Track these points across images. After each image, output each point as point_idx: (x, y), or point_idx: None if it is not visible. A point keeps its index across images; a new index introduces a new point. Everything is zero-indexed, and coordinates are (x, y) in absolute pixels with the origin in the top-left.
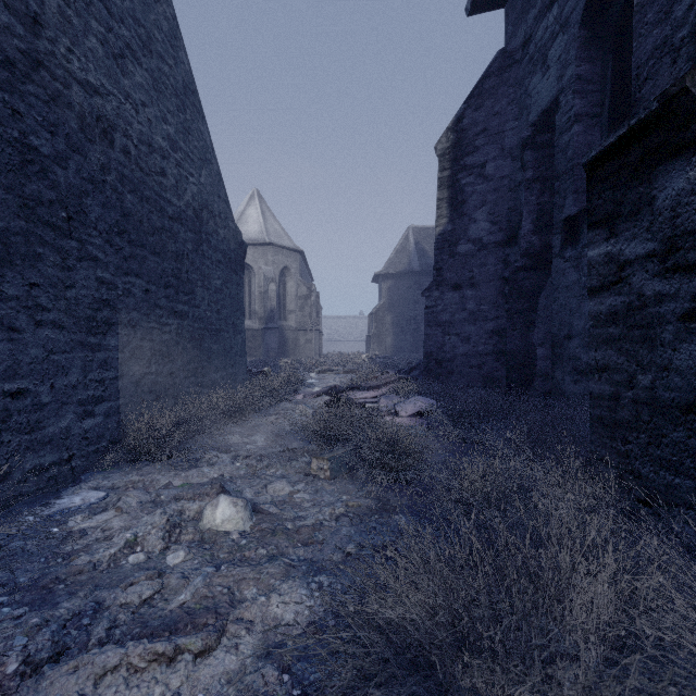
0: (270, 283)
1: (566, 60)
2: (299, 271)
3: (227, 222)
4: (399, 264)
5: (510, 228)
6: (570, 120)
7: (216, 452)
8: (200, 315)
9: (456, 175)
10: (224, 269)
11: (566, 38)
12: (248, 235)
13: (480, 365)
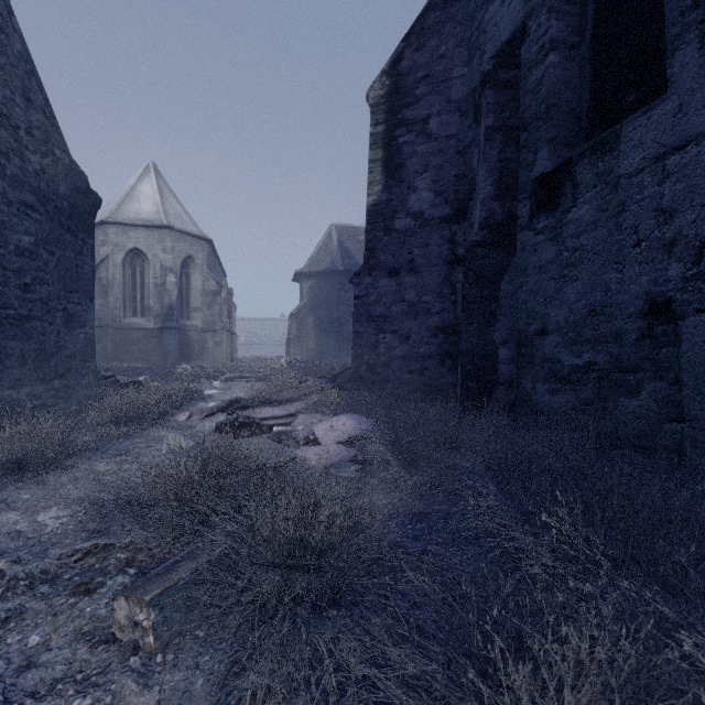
0: (168, 273)
1: None
2: (207, 262)
3: (51, 148)
4: (322, 263)
5: (458, 201)
6: (544, 47)
7: None
8: None
9: (392, 131)
10: (43, 220)
11: None
12: (140, 215)
13: (421, 371)
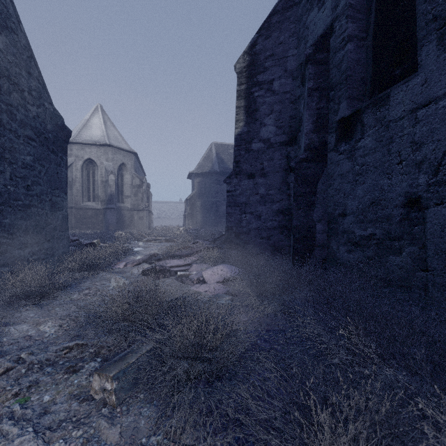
0: (110, 174)
1: None
2: (134, 167)
3: (42, 102)
4: (206, 167)
5: (291, 132)
6: (344, 40)
7: None
8: None
9: (250, 89)
10: (37, 146)
11: None
12: (92, 137)
13: (268, 237)
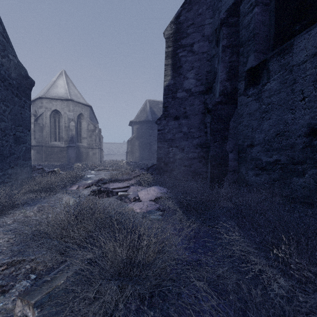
0: (71, 121)
1: None
2: (89, 116)
3: (7, 54)
4: (142, 117)
5: (207, 83)
6: (252, 5)
7: None
8: None
9: (176, 50)
10: (2, 89)
11: None
12: (58, 94)
13: (190, 165)
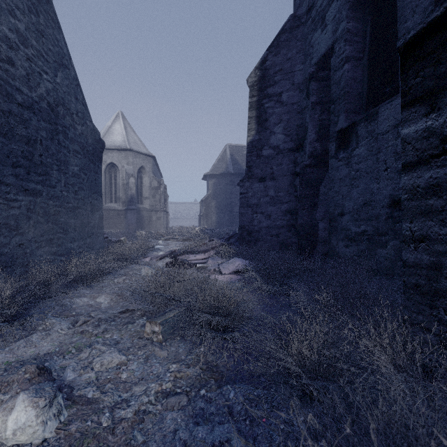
0: (130, 177)
1: (339, 18)
2: (152, 170)
3: (85, 121)
4: (220, 168)
5: (298, 139)
6: (342, 60)
7: (56, 318)
8: (56, 194)
9: (261, 101)
10: (82, 158)
11: (339, 3)
12: (114, 143)
13: (277, 235)
